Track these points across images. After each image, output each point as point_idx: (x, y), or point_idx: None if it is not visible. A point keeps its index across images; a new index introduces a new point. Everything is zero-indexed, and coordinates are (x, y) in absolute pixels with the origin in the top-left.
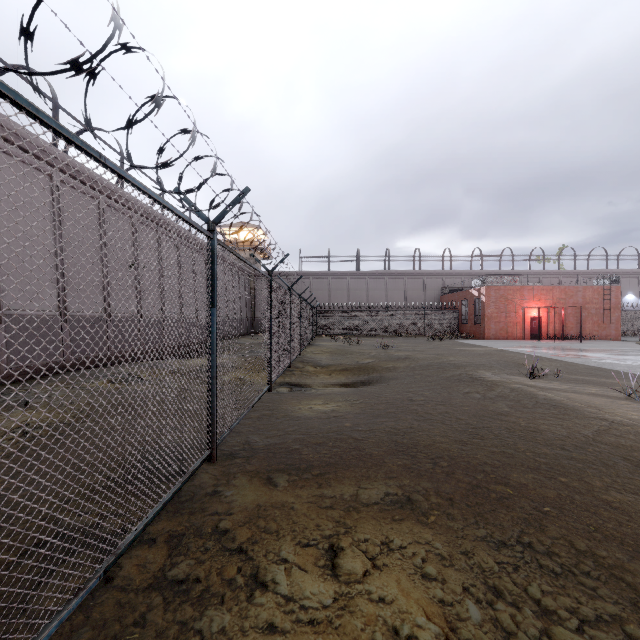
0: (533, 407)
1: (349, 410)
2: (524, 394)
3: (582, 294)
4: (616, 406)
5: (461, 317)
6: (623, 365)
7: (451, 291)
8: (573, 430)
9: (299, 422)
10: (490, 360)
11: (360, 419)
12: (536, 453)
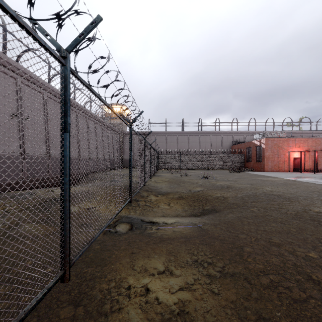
0: None
1: (217, 319)
2: None
3: None
4: None
5: (246, 158)
6: None
7: (238, 143)
8: None
9: None
10: (304, 191)
11: None
12: None
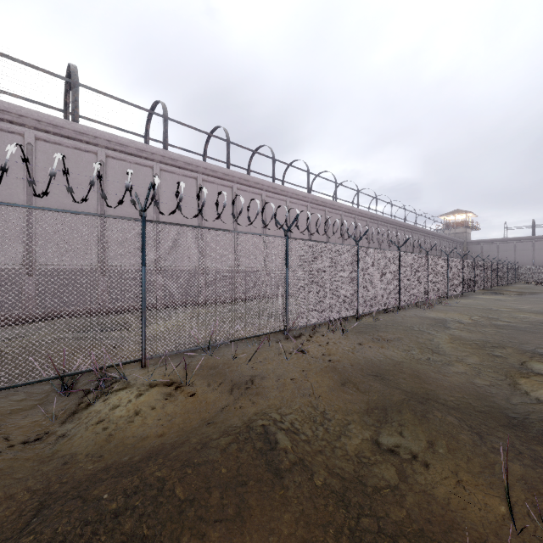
0: None
1: None
2: None
3: None
4: None
5: None
6: None
7: None
8: None
9: None
10: None
11: None
12: None
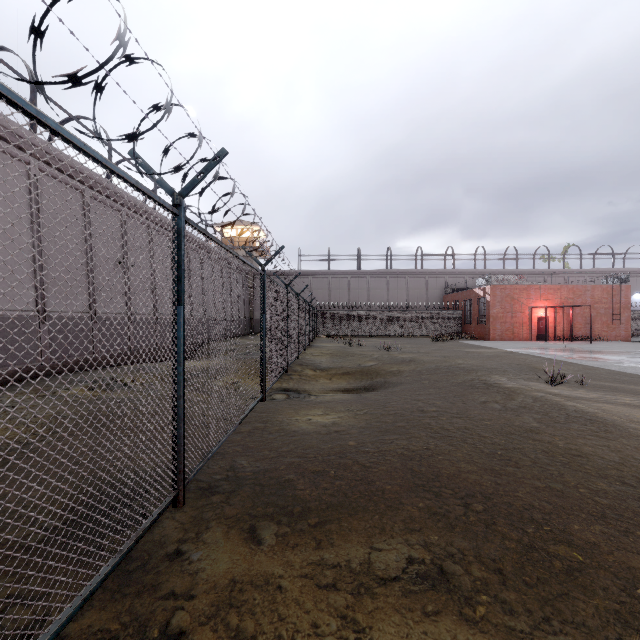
0: (566, 422)
1: (352, 423)
2: (550, 404)
3: (591, 293)
4: None
5: (465, 317)
6: None
7: (454, 290)
8: (625, 454)
9: (295, 439)
10: (501, 363)
11: (366, 435)
12: (592, 490)
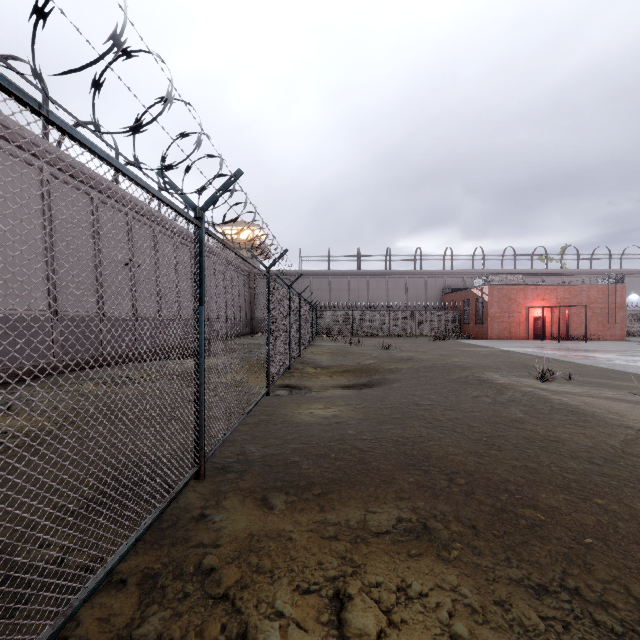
0: (549, 413)
1: (352, 415)
2: (537, 398)
3: (586, 293)
4: (638, 412)
5: (463, 317)
6: (635, 367)
7: (453, 291)
8: (598, 440)
9: (299, 429)
10: (496, 361)
11: (364, 426)
12: (562, 468)
